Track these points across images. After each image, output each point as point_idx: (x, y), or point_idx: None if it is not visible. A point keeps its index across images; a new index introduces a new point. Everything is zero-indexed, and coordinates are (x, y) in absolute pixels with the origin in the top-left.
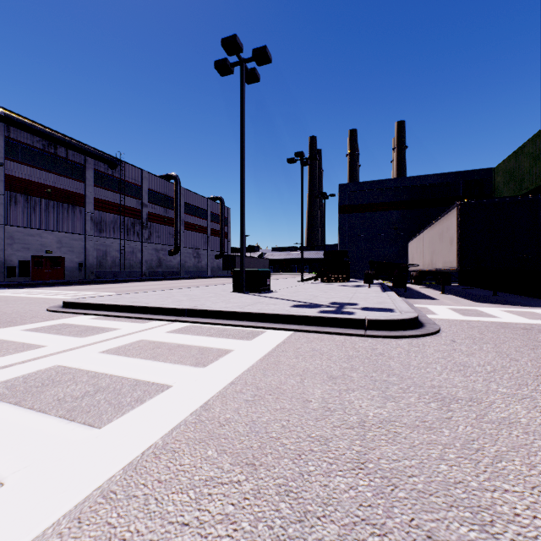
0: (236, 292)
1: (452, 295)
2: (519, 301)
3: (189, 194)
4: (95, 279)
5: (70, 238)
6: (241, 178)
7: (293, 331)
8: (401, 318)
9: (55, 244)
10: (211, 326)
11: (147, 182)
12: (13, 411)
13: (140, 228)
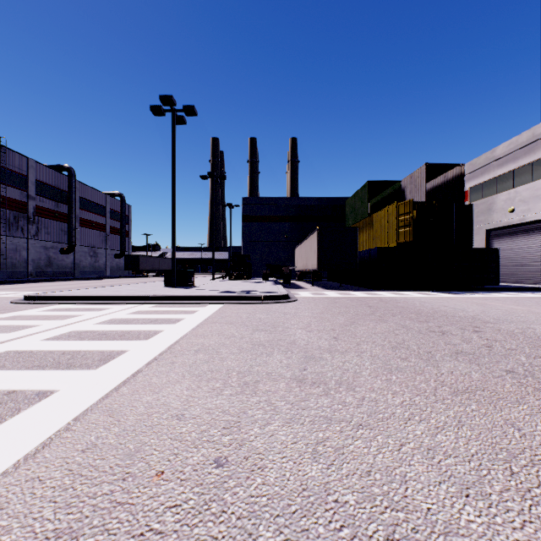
0: (168, 287)
1: (317, 287)
2: (349, 288)
3: (85, 188)
4: None
5: None
6: (173, 200)
7: (225, 304)
8: (279, 294)
9: None
10: (174, 304)
11: (34, 172)
12: (131, 325)
13: (25, 223)
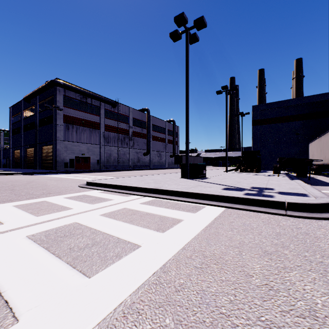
0: (183, 178)
1: None
2: None
3: (155, 119)
4: (105, 169)
5: (93, 147)
6: (186, 105)
7: (225, 208)
8: (319, 202)
9: (86, 150)
10: (168, 201)
11: (132, 113)
12: (43, 254)
13: (128, 140)
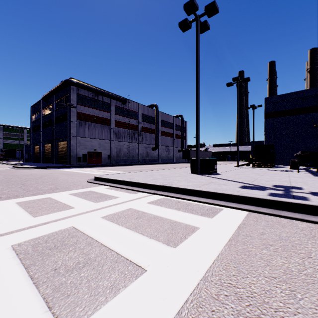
0: (193, 174)
1: None
2: None
3: (163, 115)
4: (115, 163)
5: (104, 142)
6: (196, 97)
7: (248, 211)
8: None
9: (97, 145)
10: (178, 200)
11: (141, 109)
12: (20, 277)
13: (137, 135)
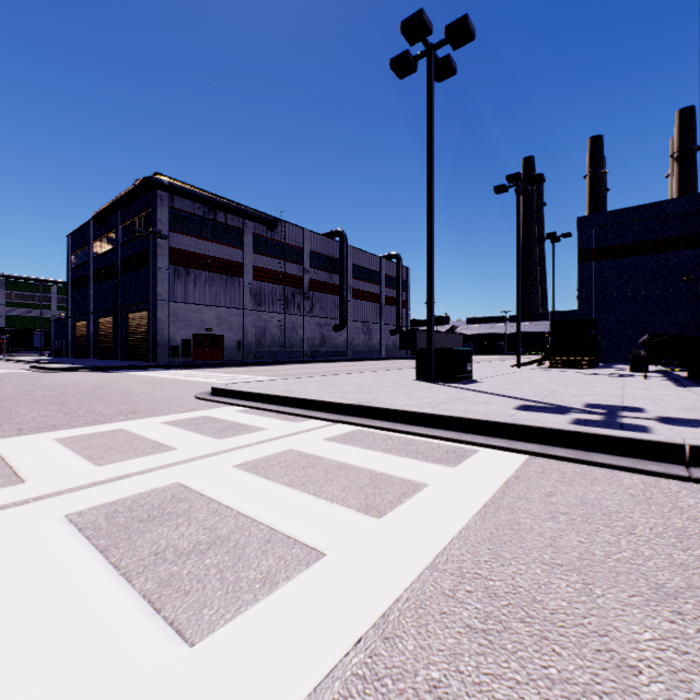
0: (421, 381)
1: None
2: None
3: (358, 254)
4: (254, 360)
5: (229, 314)
6: (428, 218)
7: (528, 455)
8: None
9: (214, 321)
10: (388, 434)
11: (309, 242)
12: (94, 566)
13: (301, 299)
